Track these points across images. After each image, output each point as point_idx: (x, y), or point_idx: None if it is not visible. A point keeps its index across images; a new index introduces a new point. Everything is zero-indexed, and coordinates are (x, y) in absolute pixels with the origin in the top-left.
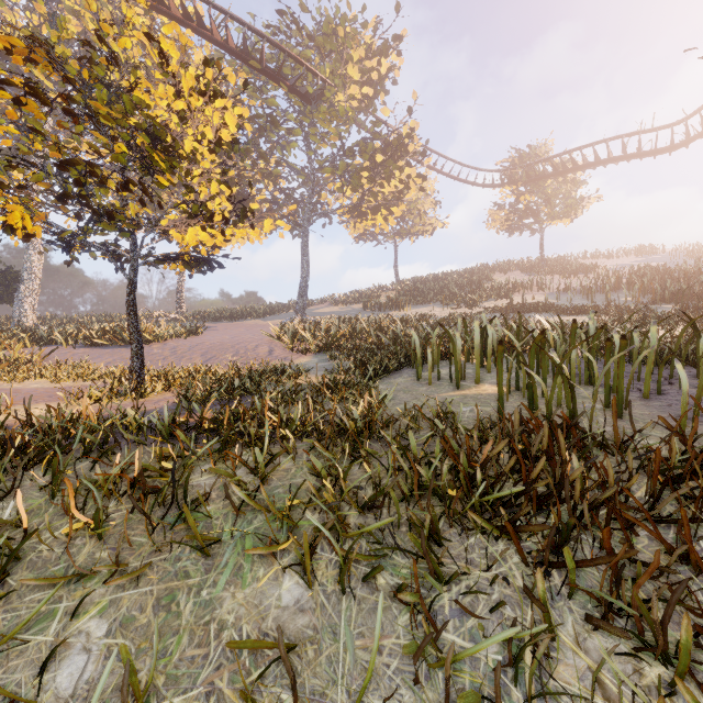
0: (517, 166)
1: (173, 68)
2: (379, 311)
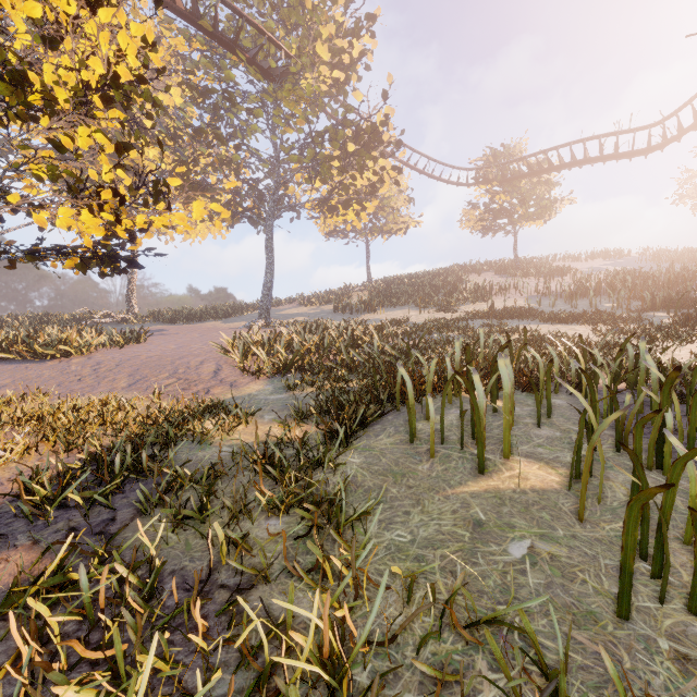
0: (492, 165)
1: None
2: (351, 313)
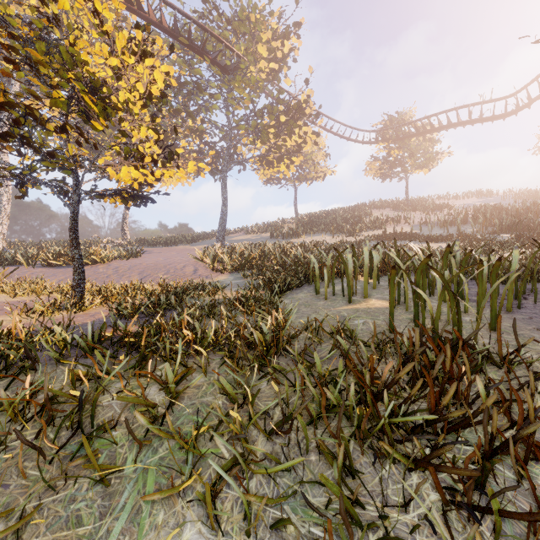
0: (389, 127)
1: (107, 29)
2: (282, 238)
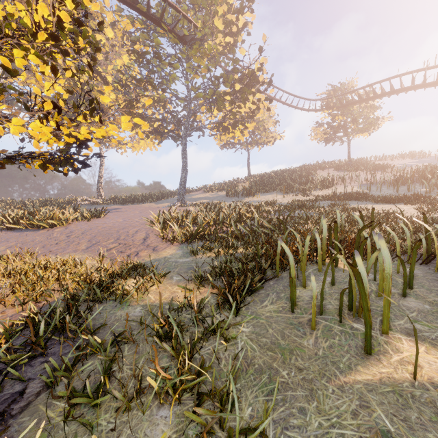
0: (333, 96)
1: None
2: (237, 197)
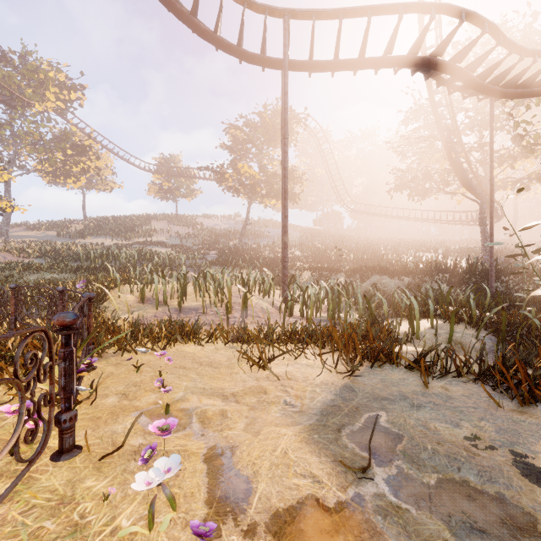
0: (162, 166)
1: None
2: (70, 238)
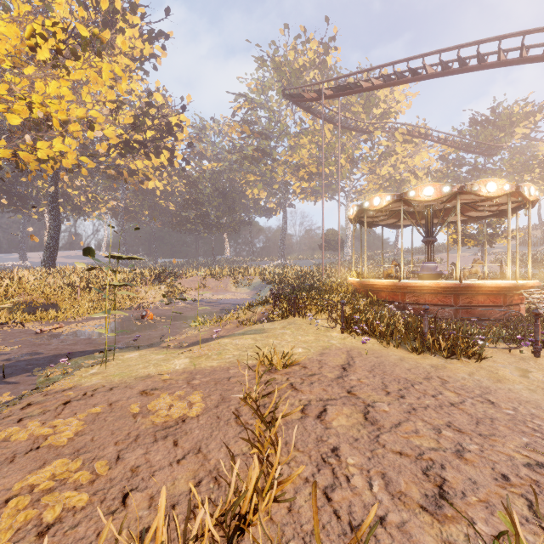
0: None
1: None
2: (532, 246)
